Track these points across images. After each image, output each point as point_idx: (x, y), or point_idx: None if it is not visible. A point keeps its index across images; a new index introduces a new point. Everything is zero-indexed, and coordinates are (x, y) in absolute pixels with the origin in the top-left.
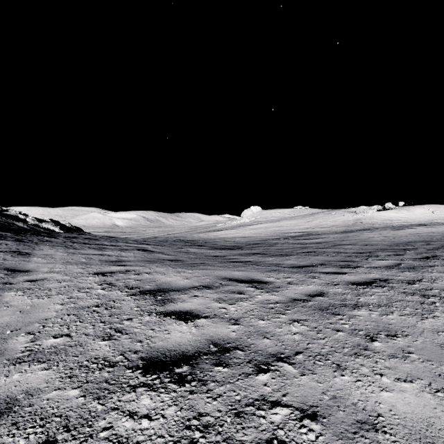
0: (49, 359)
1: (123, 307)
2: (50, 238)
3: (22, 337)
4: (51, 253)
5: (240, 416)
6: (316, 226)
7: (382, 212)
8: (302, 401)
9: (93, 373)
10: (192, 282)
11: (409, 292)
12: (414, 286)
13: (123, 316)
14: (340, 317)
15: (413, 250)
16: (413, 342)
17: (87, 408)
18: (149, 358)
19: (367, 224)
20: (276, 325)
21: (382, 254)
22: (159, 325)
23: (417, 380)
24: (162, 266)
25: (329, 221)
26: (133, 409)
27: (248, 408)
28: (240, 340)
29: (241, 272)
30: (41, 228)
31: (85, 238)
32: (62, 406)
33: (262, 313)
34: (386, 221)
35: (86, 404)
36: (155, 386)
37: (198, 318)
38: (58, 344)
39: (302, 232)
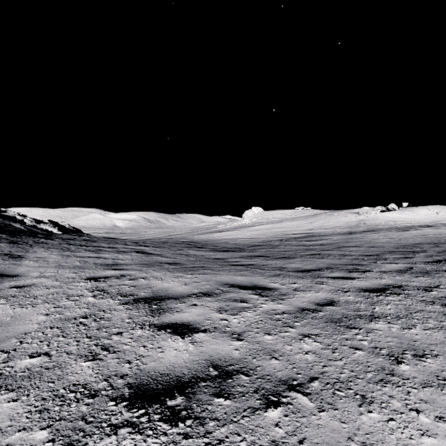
0: (20, 386)
1: (114, 318)
2: (47, 239)
3: None
4: (45, 256)
5: None
6: (318, 227)
7: (386, 213)
8: None
9: (68, 406)
10: (191, 288)
11: (428, 300)
12: (432, 293)
13: (113, 329)
14: (356, 331)
15: (422, 253)
16: None
17: None
18: (137, 385)
19: (370, 225)
20: (285, 341)
21: (390, 257)
22: (152, 341)
23: None
24: (160, 270)
25: (331, 222)
26: None
27: None
28: (244, 361)
29: (243, 277)
30: (38, 229)
31: (83, 239)
32: None
33: (268, 325)
34: (389, 222)
35: None
36: (142, 426)
37: (196, 332)
38: (34, 366)
39: (305, 233)
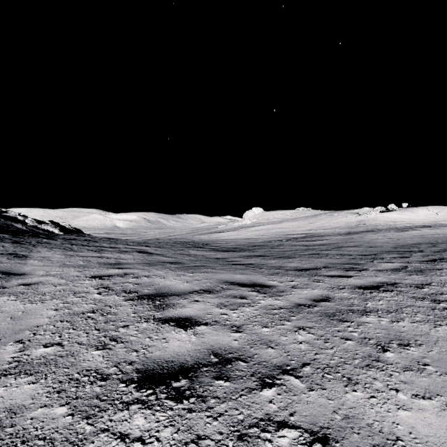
0: (37, 371)
1: (120, 313)
2: (49, 240)
3: (11, 346)
4: (49, 255)
5: (243, 439)
6: (318, 228)
7: (385, 214)
8: (311, 421)
9: (83, 387)
10: (192, 285)
11: (419, 297)
12: (423, 290)
13: (119, 322)
14: (348, 324)
15: (418, 253)
16: (428, 352)
17: (75, 430)
18: (145, 370)
19: (370, 225)
20: (281, 333)
21: (387, 256)
22: (157, 333)
23: (437, 397)
24: (162, 268)
25: (331, 223)
26: (125, 431)
27: (251, 430)
28: (242, 350)
29: (243, 276)
30: (40, 230)
31: (85, 240)
32: (46, 427)
33: (266, 319)
34: (389, 223)
35: (73, 425)
36: (150, 403)
37: (198, 325)
38: (48, 354)
39: (305, 233)
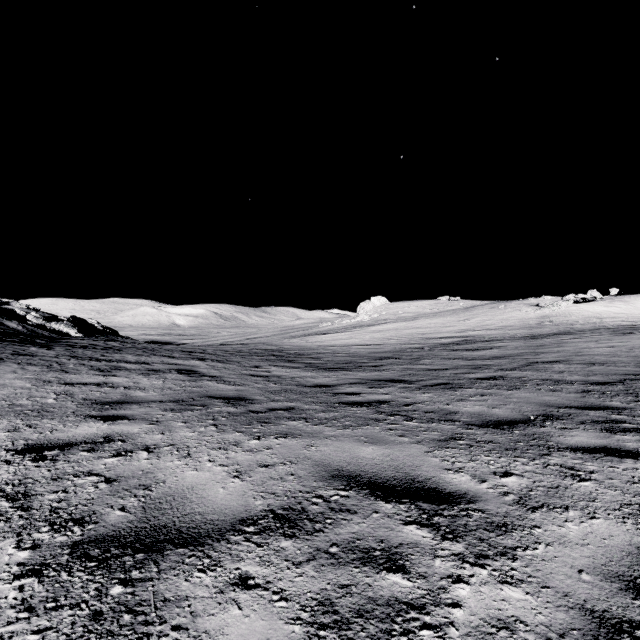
0: None
1: None
2: (40, 348)
3: None
4: (2, 382)
5: None
6: (476, 327)
7: (583, 305)
8: None
9: None
10: (248, 490)
11: None
12: None
13: None
14: None
15: None
16: None
17: None
18: None
19: (561, 324)
20: None
21: None
22: None
23: None
24: (199, 419)
25: (497, 319)
26: None
27: None
28: None
29: (376, 450)
30: (46, 330)
31: (104, 347)
32: None
33: None
34: (591, 320)
35: None
36: None
37: None
38: None
39: (457, 336)
